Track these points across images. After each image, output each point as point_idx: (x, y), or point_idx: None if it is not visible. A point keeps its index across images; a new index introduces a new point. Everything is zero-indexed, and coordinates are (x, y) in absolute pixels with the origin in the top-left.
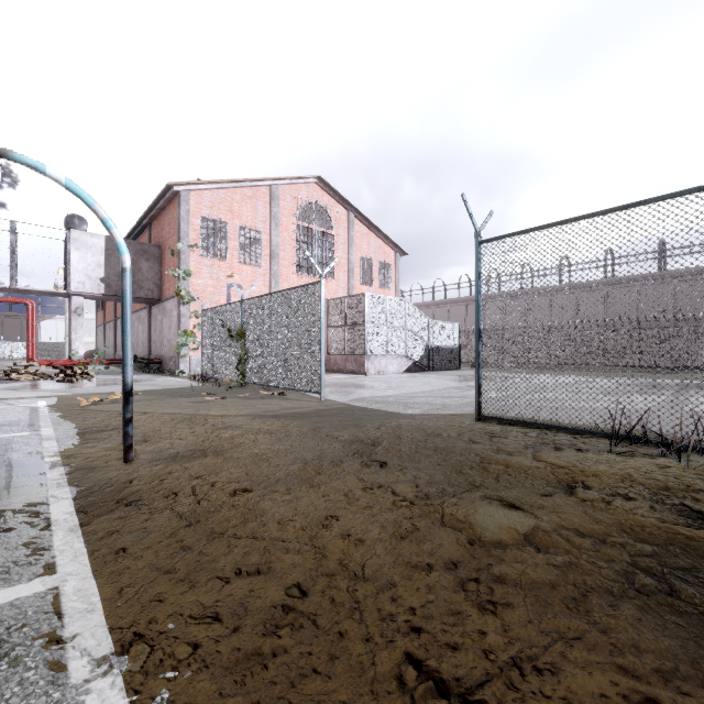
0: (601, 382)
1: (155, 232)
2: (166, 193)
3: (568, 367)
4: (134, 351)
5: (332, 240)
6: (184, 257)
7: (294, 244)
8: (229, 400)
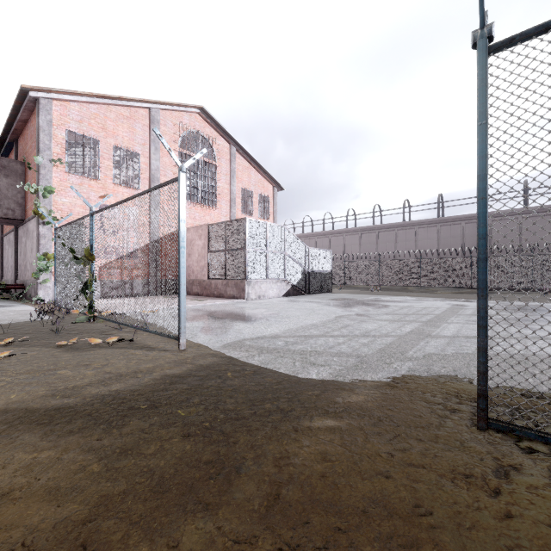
0: (473, 306)
1: (20, 149)
2: (23, 99)
3: (411, 289)
4: (5, 275)
5: (215, 170)
6: (44, 172)
7: (175, 170)
8: (28, 356)
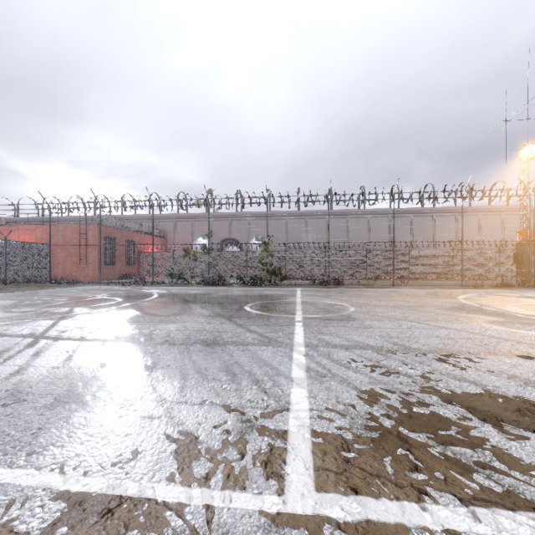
0: None
1: None
2: None
3: None
4: None
5: None
6: None
7: None
8: None
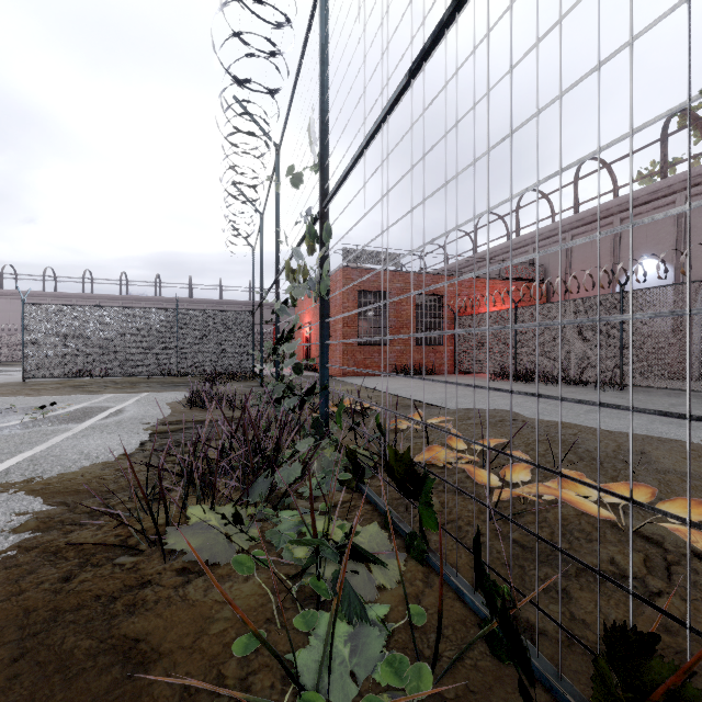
0: None
1: None
2: None
3: None
4: None
5: None
6: None
7: None
8: None
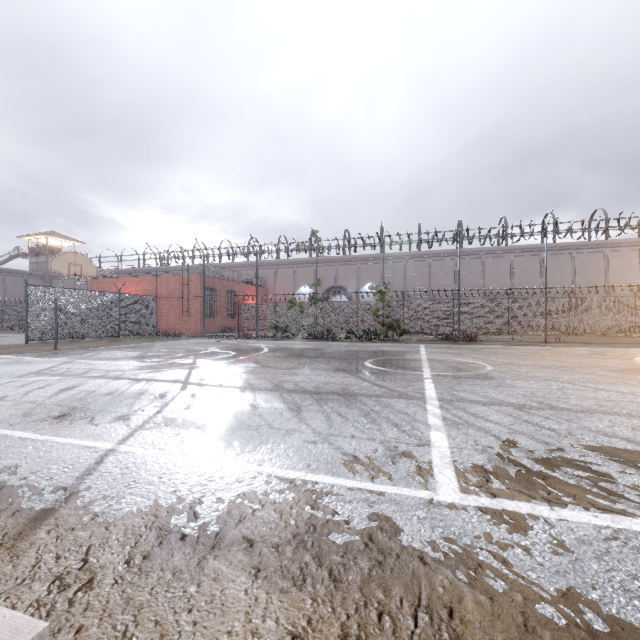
0: None
1: None
2: None
3: None
4: None
5: None
6: None
7: None
8: None
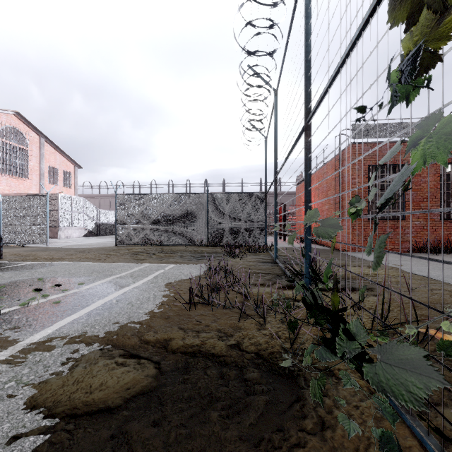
0: None
1: None
2: None
3: None
4: None
5: (28, 154)
6: None
7: None
8: None
